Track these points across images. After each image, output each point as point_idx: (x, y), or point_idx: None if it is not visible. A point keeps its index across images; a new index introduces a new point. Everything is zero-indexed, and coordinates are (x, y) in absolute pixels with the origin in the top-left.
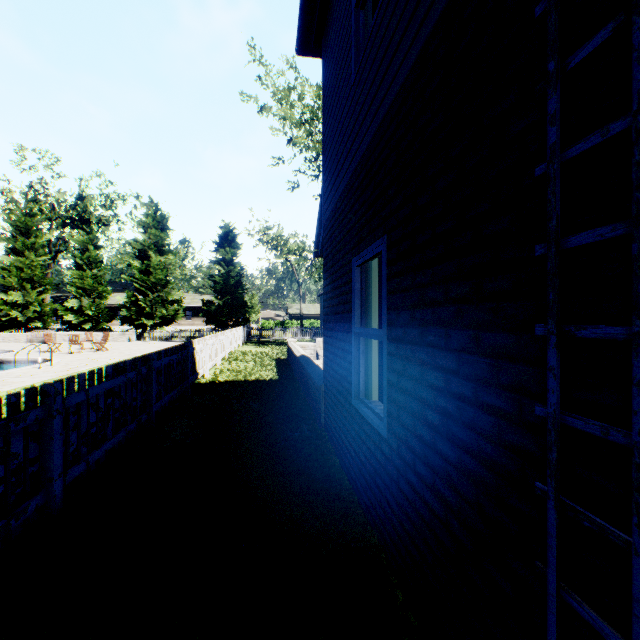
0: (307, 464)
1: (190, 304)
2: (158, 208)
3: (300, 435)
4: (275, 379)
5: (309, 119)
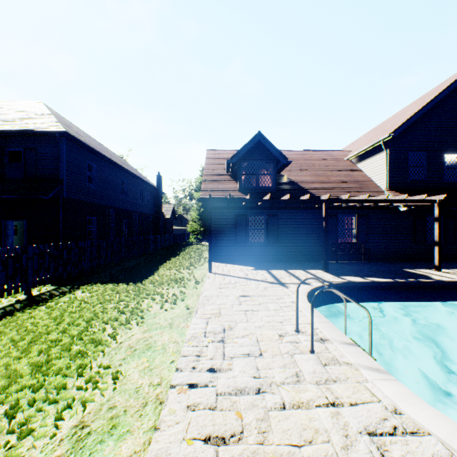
0: None
1: None
2: None
3: None
4: None
5: None
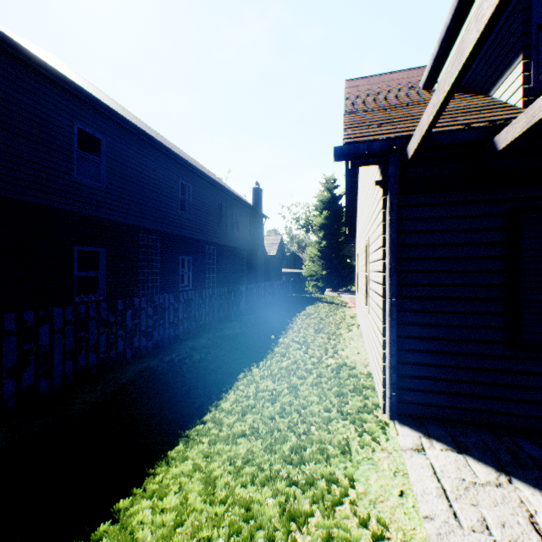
0: None
1: None
2: None
3: None
4: None
5: None
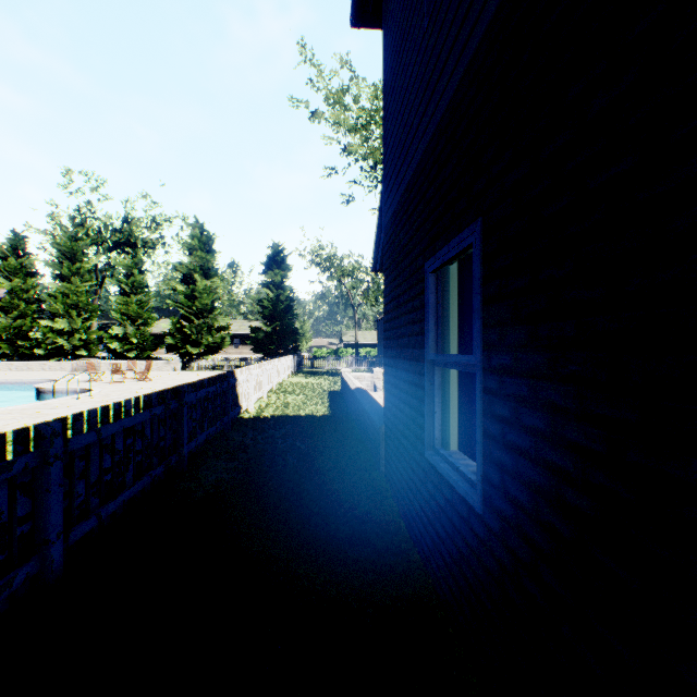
0: (364, 527)
1: (238, 331)
2: (204, 229)
3: (355, 486)
4: (327, 415)
5: (365, 123)
